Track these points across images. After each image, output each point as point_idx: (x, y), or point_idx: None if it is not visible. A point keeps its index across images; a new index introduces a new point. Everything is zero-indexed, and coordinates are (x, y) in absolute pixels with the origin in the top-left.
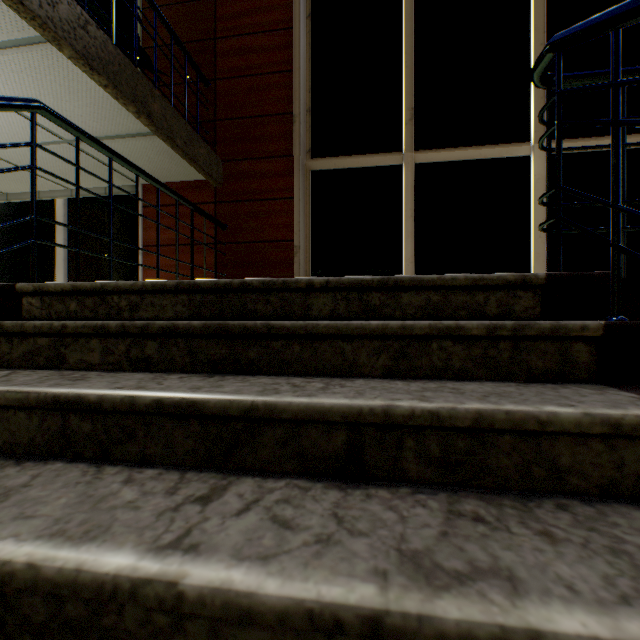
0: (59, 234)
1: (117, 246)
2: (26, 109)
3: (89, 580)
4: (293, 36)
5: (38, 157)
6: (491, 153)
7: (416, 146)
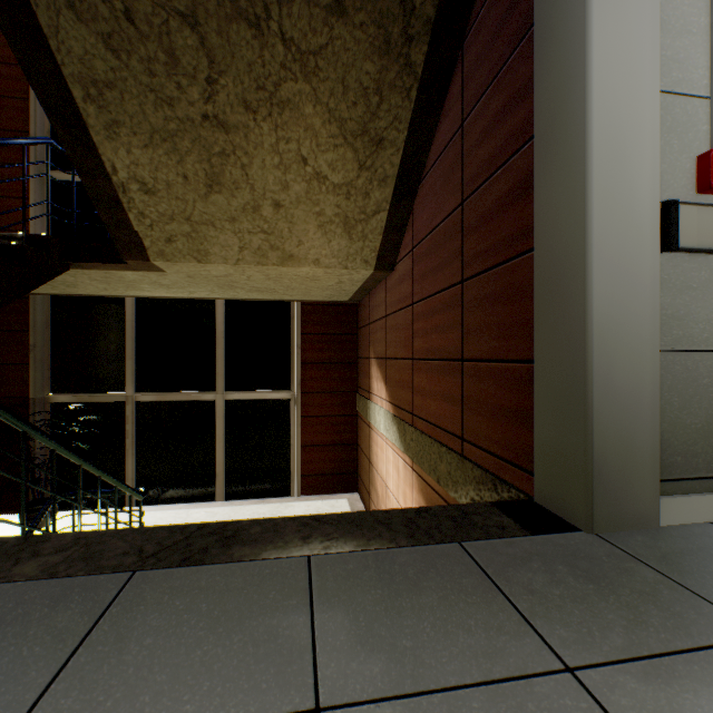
0: None
1: None
2: None
3: None
4: None
5: None
6: None
7: None
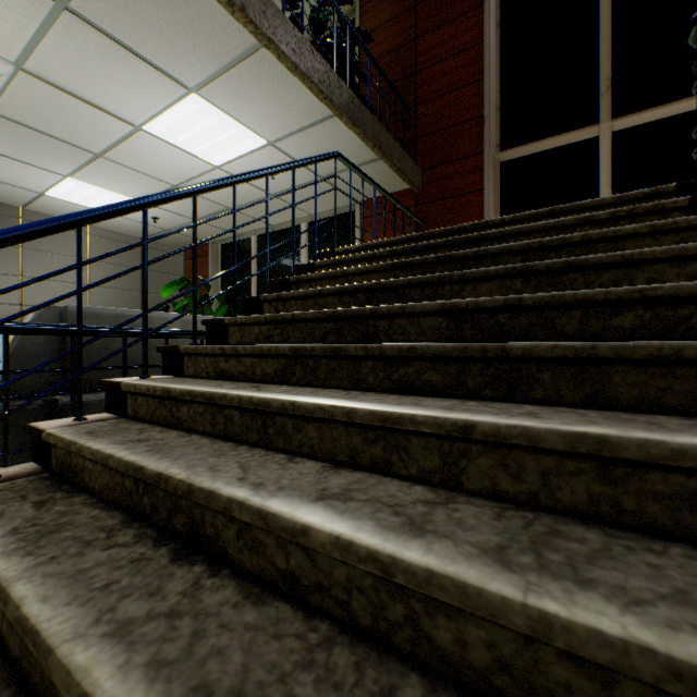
0: (303, 249)
1: None
2: (334, 158)
3: (436, 275)
4: (483, 49)
5: (301, 193)
6: None
7: (614, 114)
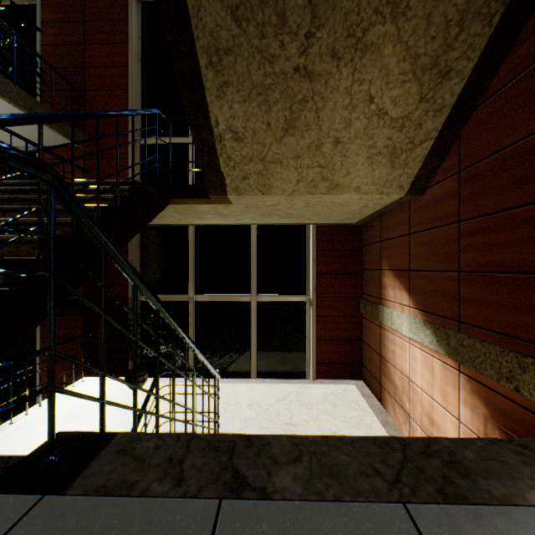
0: None
1: None
2: None
3: None
4: (128, 71)
5: None
6: None
7: None
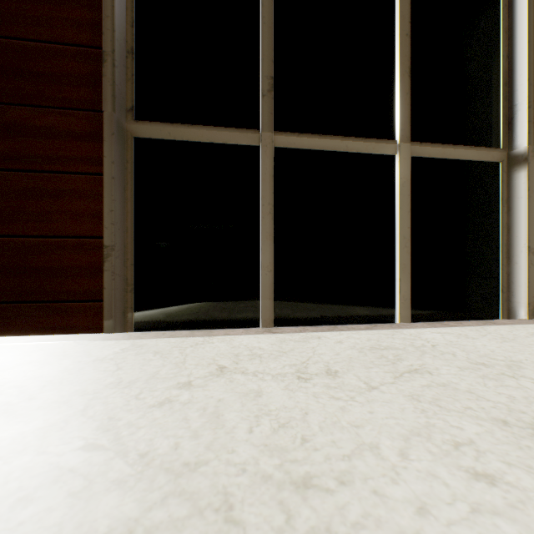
0: None
1: None
2: None
3: None
4: None
5: None
6: (358, 146)
7: (276, 125)
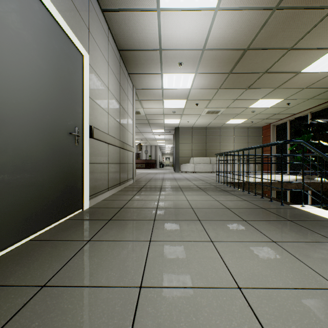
0: (308, 192)
1: (326, 199)
2: None
3: None
4: None
5: None
6: None
7: None
